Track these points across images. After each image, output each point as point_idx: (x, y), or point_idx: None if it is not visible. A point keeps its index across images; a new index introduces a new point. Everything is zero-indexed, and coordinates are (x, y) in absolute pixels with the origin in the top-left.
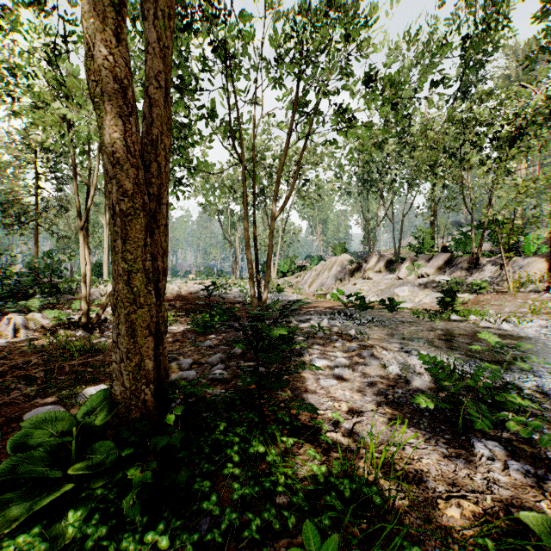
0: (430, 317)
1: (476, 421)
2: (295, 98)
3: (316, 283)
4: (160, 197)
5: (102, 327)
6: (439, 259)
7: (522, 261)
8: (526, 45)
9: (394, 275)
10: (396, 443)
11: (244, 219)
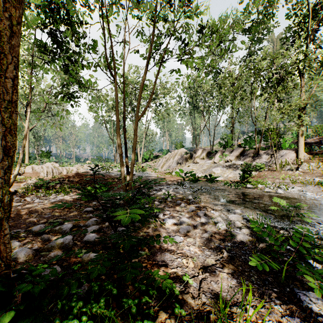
0: (235, 186)
1: (313, 287)
2: (152, 34)
3: (165, 166)
4: (1, 68)
5: None
6: (237, 151)
7: (282, 152)
8: (278, 36)
9: (212, 161)
10: (238, 302)
11: (116, 119)
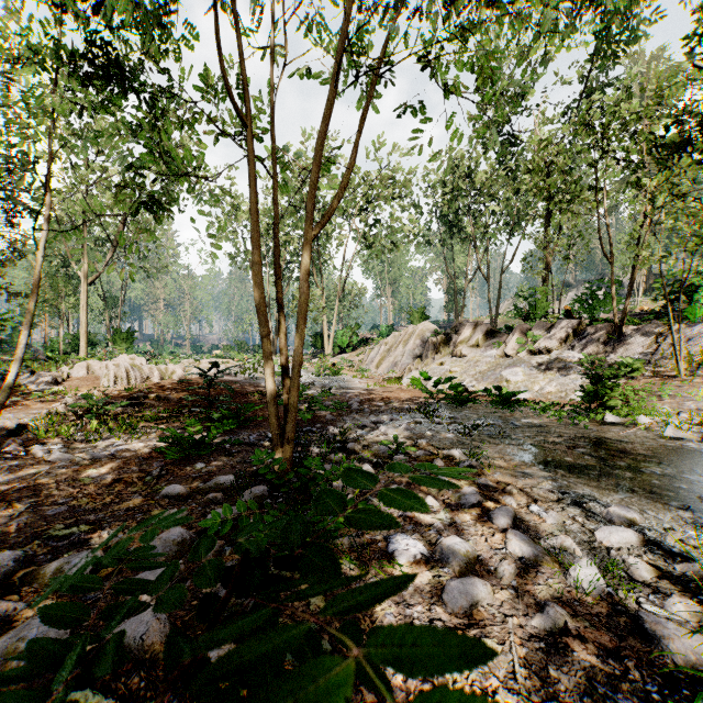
0: (572, 418)
1: None
2: None
3: (386, 362)
4: None
5: (1, 446)
6: (564, 328)
7: (689, 330)
8: (653, 56)
9: (499, 351)
10: None
11: (253, 237)
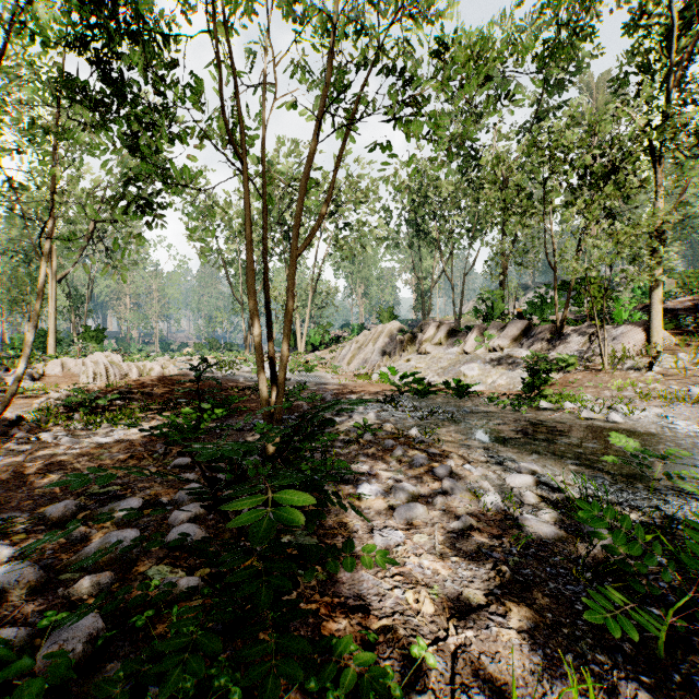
0: (513, 405)
1: None
2: (330, 59)
3: (357, 359)
4: None
5: (7, 434)
6: (515, 328)
7: (615, 330)
8: (601, 78)
9: (459, 349)
10: None
11: (247, 255)
